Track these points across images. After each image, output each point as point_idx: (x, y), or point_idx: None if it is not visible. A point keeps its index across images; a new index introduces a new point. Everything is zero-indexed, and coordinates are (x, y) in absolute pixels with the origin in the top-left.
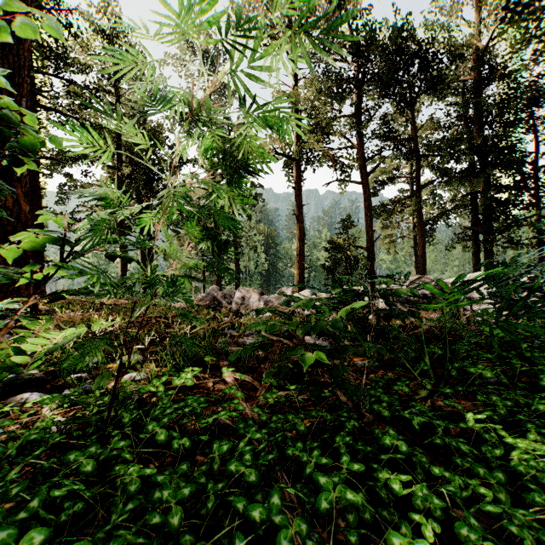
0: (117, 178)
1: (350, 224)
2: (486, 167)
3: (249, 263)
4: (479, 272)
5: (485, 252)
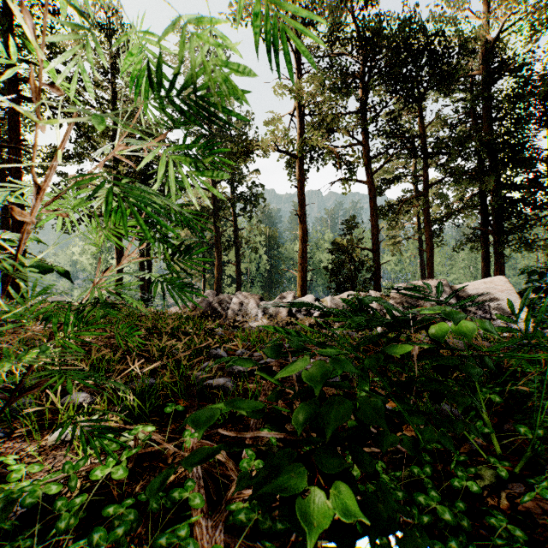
0: (112, 177)
1: (354, 225)
2: (497, 165)
3: (251, 265)
4: (497, 277)
5: (496, 254)
